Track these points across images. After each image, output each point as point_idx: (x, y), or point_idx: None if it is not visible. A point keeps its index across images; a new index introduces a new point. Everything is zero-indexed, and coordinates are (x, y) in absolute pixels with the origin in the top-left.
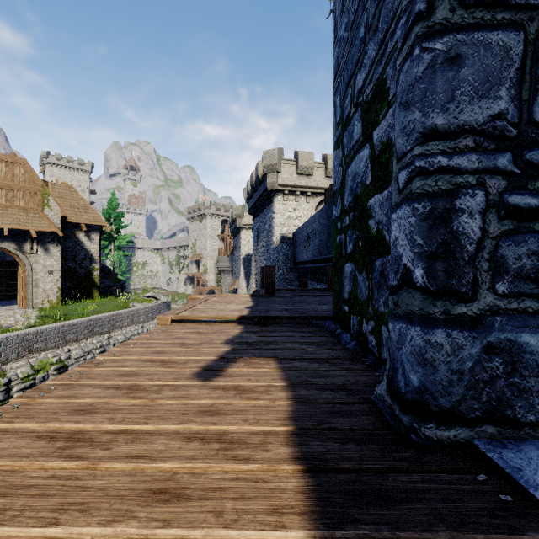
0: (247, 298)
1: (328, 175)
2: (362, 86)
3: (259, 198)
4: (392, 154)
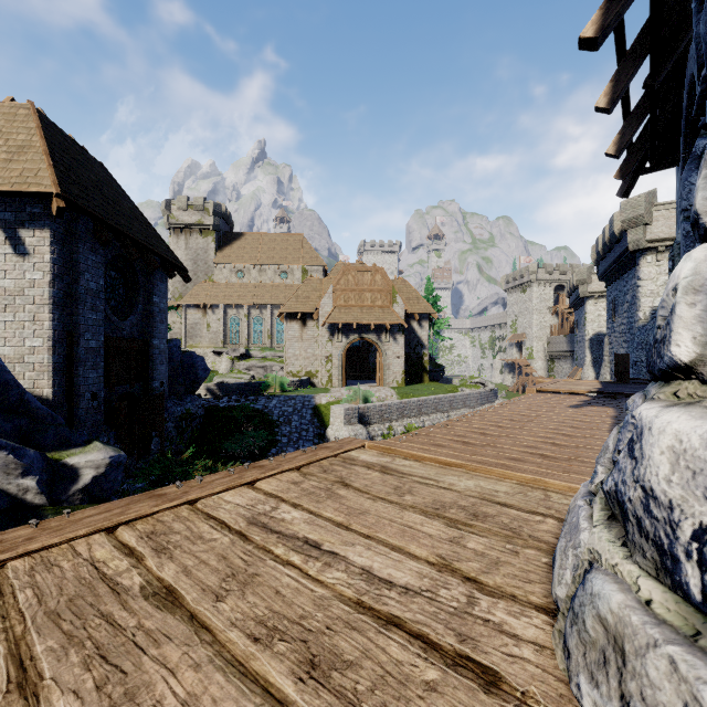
0: (595, 383)
1: None
2: None
3: (616, 260)
4: None
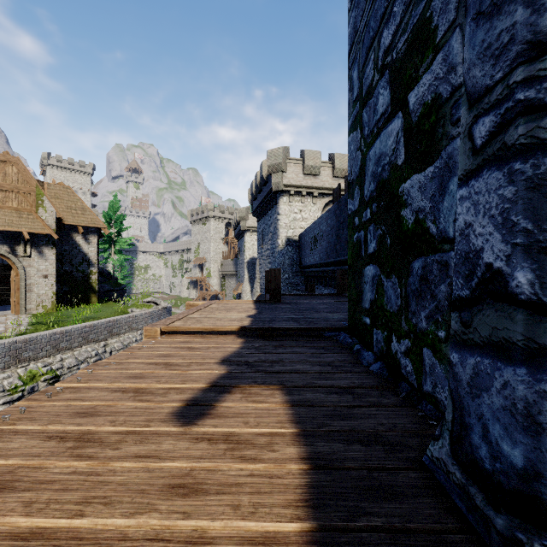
0: (249, 305)
1: (336, 175)
2: (391, 42)
3: (264, 199)
4: (441, 115)
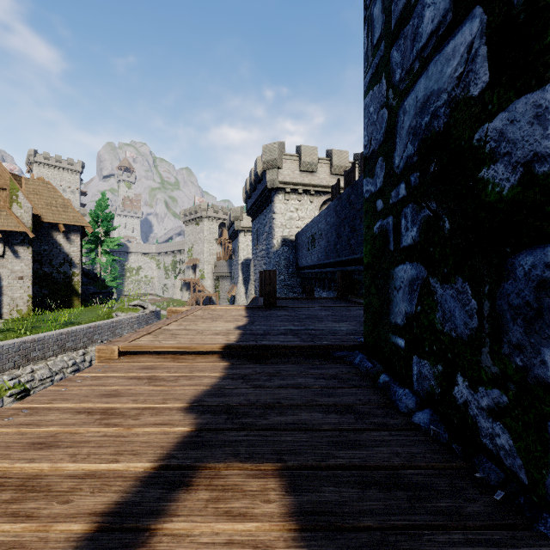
0: (240, 311)
1: (334, 172)
2: None
3: (259, 197)
4: None
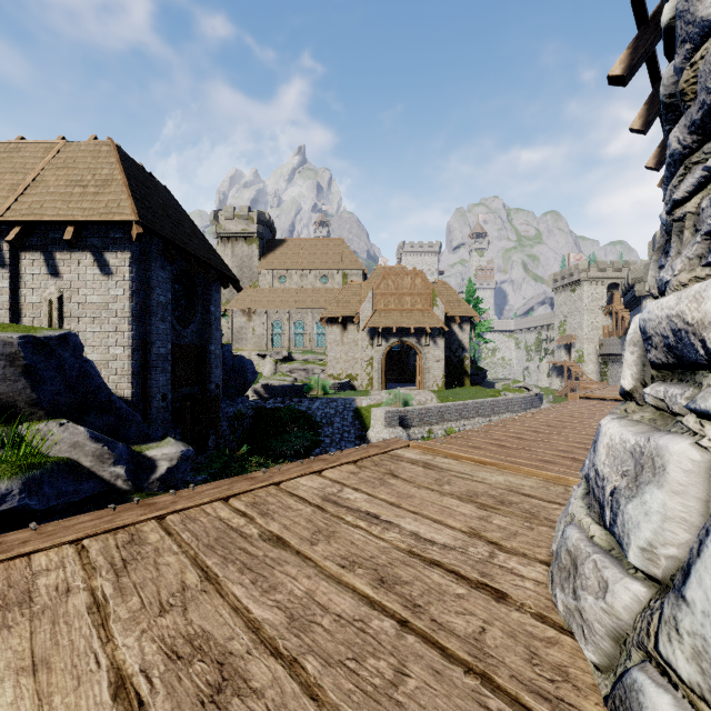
0: None
1: None
2: None
3: None
4: None
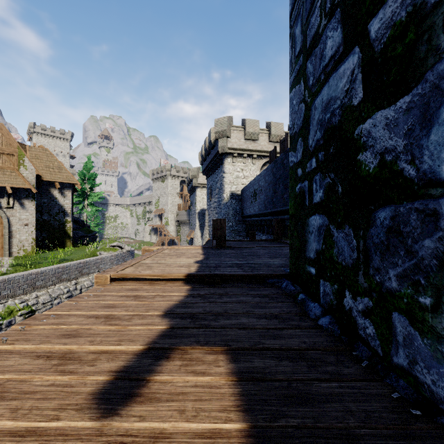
0: (198, 250)
1: (272, 140)
2: None
3: (212, 160)
4: (425, 27)
